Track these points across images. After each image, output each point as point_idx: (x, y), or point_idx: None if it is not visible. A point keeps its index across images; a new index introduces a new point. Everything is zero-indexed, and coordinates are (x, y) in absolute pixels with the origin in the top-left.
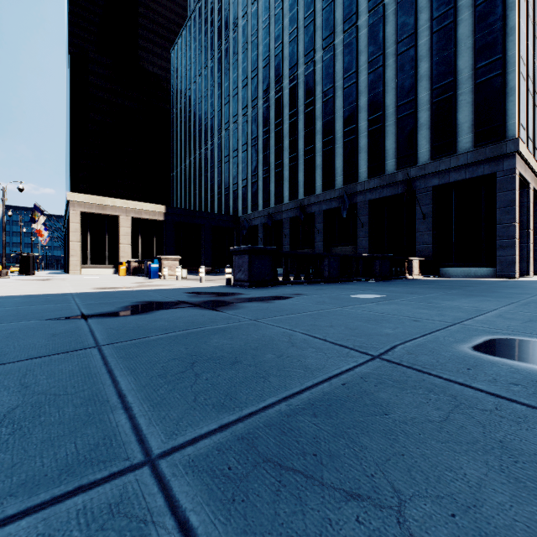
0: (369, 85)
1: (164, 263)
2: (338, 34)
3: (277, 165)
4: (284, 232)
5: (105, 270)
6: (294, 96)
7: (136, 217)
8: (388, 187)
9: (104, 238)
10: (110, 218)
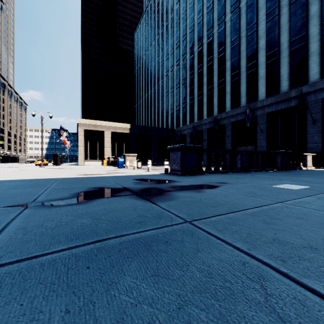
0: (267, 30)
1: (127, 158)
2: None
3: (199, 95)
4: (204, 137)
5: (97, 163)
6: (211, 48)
7: (113, 131)
8: (283, 102)
9: (96, 144)
10: (99, 132)
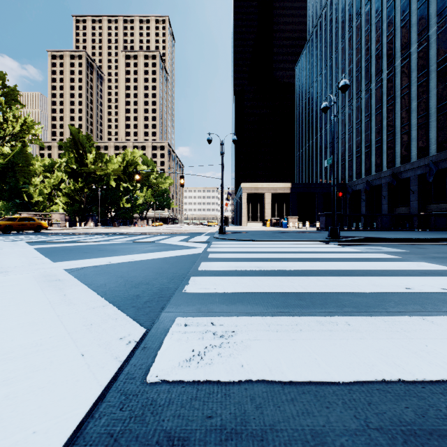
0: None
1: (290, 220)
2: (432, 26)
3: (376, 141)
4: (383, 194)
5: (257, 224)
6: (392, 85)
7: (274, 192)
8: None
9: (257, 206)
10: (260, 194)
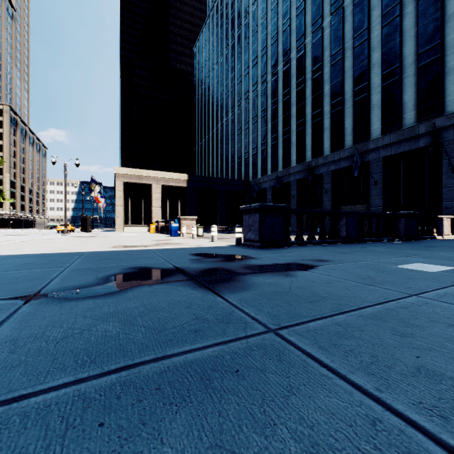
0: (383, 38)
1: (183, 222)
2: None
3: (285, 132)
4: (292, 193)
5: (141, 228)
6: (302, 65)
7: (165, 185)
8: (407, 142)
9: (141, 203)
10: (145, 186)
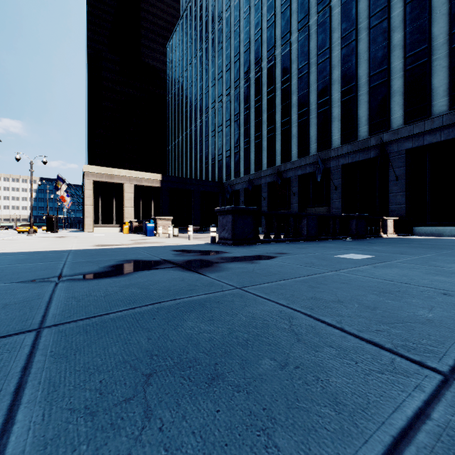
0: (342, 59)
1: (159, 222)
2: (312, 16)
3: (256, 137)
4: (263, 195)
5: (113, 229)
6: (272, 75)
7: (137, 185)
8: (361, 152)
9: (112, 202)
10: (117, 186)
